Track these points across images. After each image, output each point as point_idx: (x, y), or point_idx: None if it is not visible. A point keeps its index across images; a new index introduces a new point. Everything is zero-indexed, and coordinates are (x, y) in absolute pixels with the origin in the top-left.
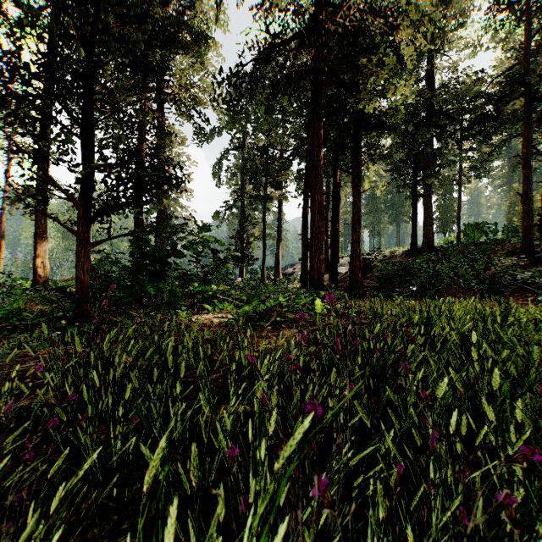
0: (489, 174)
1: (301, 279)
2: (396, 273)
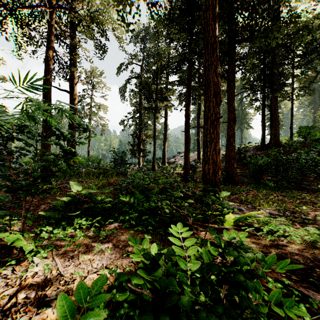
0: (312, 92)
1: (184, 168)
2: (270, 163)
